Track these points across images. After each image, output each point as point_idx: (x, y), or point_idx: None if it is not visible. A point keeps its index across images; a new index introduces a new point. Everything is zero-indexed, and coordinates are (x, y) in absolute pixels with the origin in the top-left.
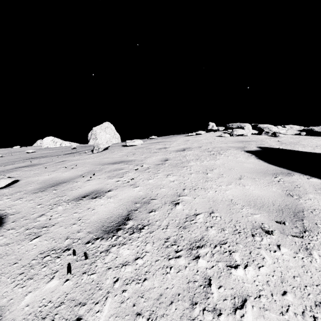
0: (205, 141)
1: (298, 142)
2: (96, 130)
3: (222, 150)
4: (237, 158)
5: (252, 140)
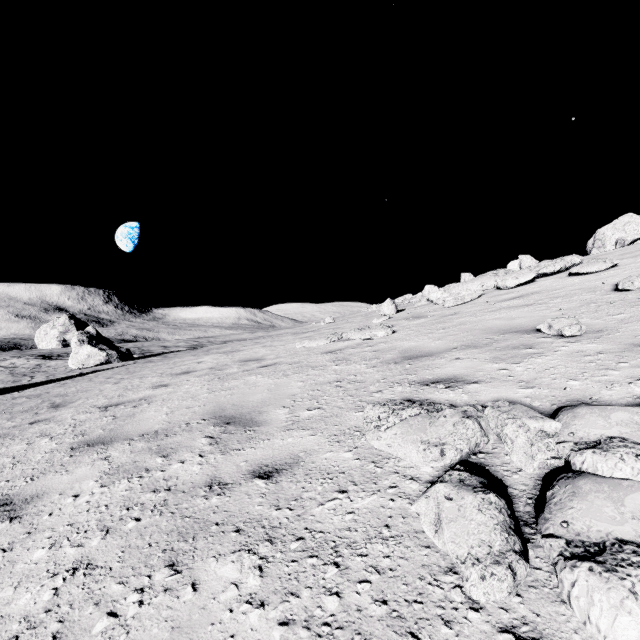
0: None
1: None
2: (603, 233)
3: None
4: None
5: None
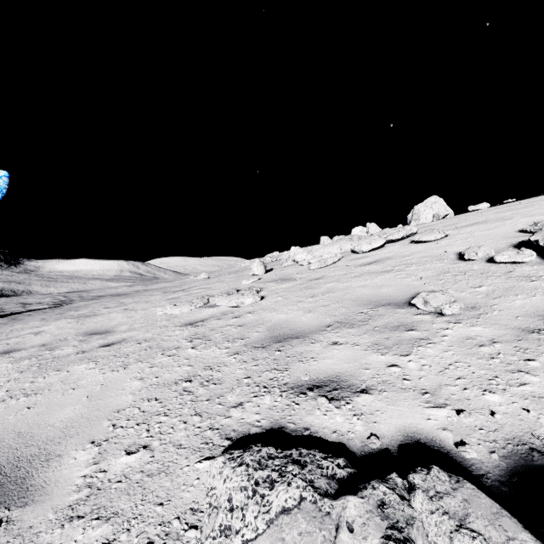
0: None
1: None
2: (418, 209)
3: None
4: None
5: None
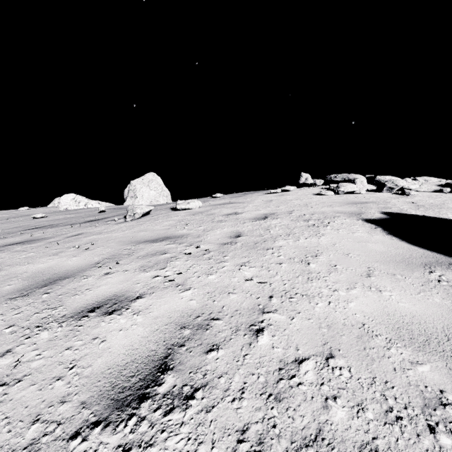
0: (298, 202)
1: (443, 204)
2: (135, 185)
3: (327, 218)
4: (354, 233)
5: (369, 201)
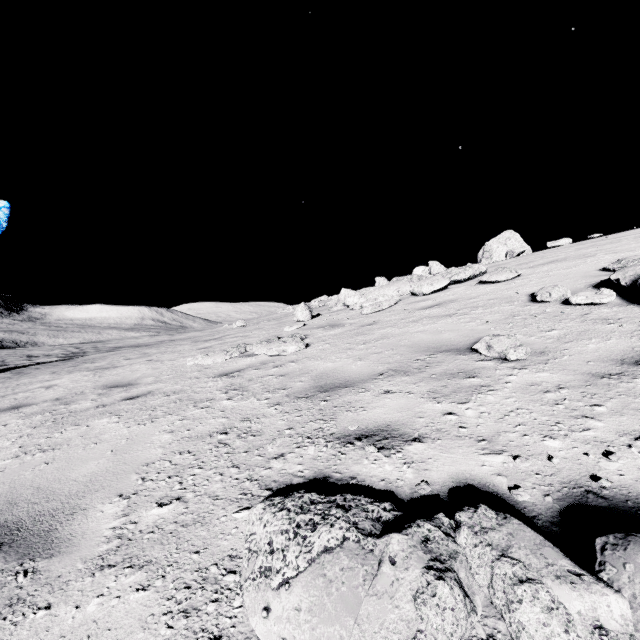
0: None
1: None
2: (490, 245)
3: None
4: None
5: None
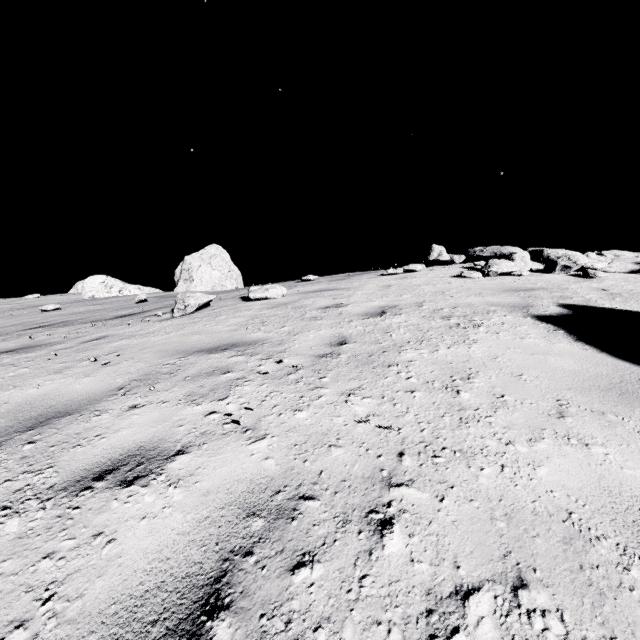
0: (429, 288)
1: None
2: (190, 262)
3: (478, 315)
4: (523, 339)
5: (537, 287)
